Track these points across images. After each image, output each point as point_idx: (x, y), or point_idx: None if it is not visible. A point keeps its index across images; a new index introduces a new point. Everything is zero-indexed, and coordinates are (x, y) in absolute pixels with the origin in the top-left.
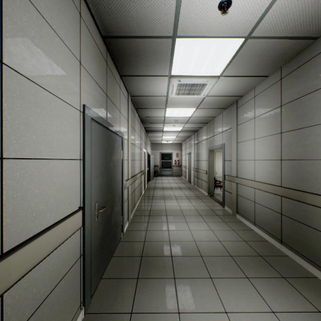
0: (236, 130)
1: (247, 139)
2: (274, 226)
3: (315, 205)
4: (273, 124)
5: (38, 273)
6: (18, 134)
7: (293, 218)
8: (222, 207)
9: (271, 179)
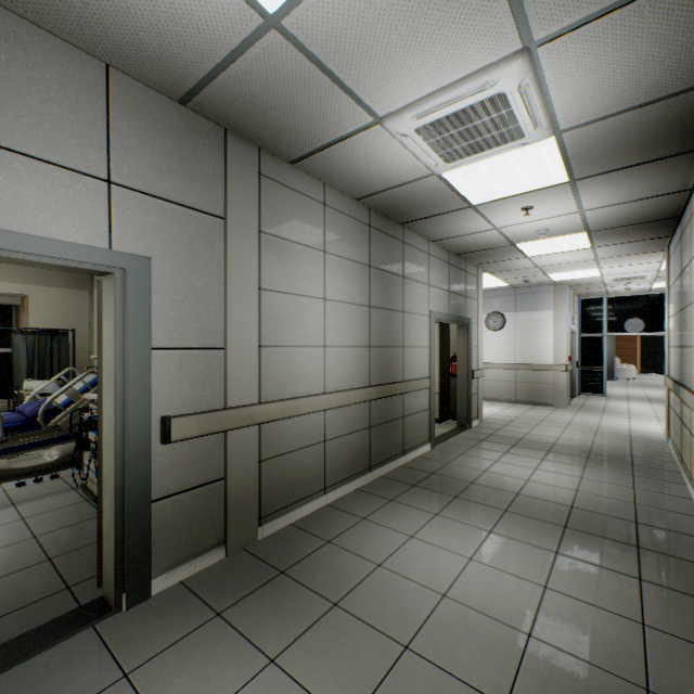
0: (258, 246)
1: (302, 292)
2: (362, 454)
3: (401, 393)
4: (361, 288)
5: (693, 416)
6: (691, 334)
7: (382, 422)
8: (136, 604)
9: (358, 380)
